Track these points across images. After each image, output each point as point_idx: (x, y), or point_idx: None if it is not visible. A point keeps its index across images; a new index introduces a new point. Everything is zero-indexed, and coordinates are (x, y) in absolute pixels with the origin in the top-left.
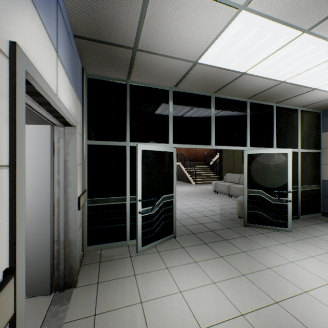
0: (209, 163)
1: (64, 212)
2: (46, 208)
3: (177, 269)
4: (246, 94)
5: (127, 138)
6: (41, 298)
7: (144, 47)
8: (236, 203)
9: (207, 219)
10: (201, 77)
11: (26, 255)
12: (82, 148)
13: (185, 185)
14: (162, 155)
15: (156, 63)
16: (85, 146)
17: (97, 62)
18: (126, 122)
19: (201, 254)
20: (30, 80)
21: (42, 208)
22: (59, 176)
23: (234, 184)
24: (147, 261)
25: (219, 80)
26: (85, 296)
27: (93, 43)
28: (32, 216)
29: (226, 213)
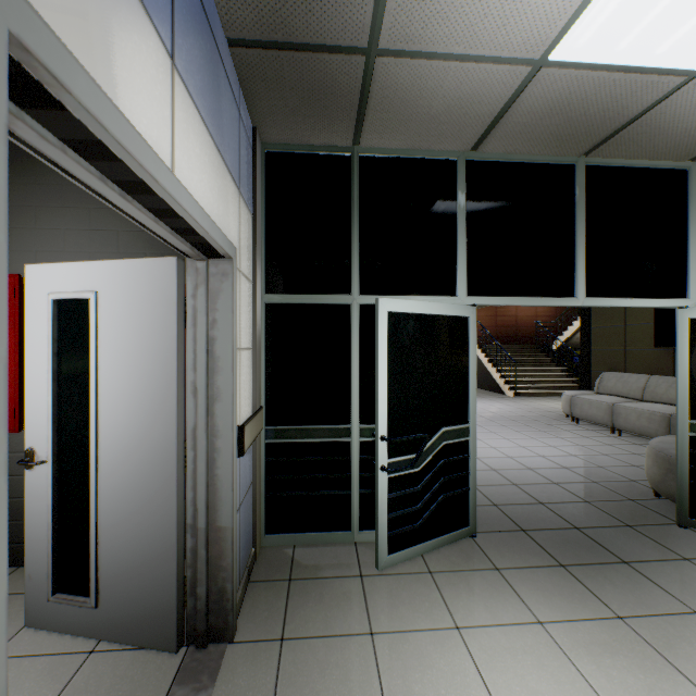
0: (549, 345)
1: (206, 461)
2: (169, 449)
3: (485, 638)
4: (690, 146)
5: (353, 286)
6: (158, 656)
7: (395, 40)
8: (647, 456)
9: (559, 491)
10: (550, 108)
11: (131, 552)
12: (252, 312)
13: (489, 399)
14: (440, 324)
15: (425, 85)
16: (260, 308)
17: (283, 109)
18: (350, 248)
19: (553, 599)
20: (51, 86)
21: (160, 450)
22: (196, 376)
23: (630, 402)
24: (402, 597)
25: (607, 110)
26: (250, 673)
27: (271, 54)
28: (140, 466)
29: (613, 479)
